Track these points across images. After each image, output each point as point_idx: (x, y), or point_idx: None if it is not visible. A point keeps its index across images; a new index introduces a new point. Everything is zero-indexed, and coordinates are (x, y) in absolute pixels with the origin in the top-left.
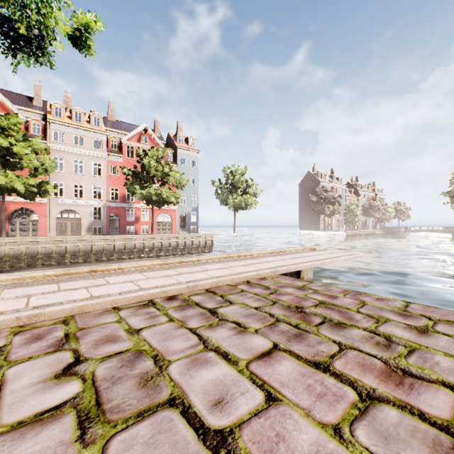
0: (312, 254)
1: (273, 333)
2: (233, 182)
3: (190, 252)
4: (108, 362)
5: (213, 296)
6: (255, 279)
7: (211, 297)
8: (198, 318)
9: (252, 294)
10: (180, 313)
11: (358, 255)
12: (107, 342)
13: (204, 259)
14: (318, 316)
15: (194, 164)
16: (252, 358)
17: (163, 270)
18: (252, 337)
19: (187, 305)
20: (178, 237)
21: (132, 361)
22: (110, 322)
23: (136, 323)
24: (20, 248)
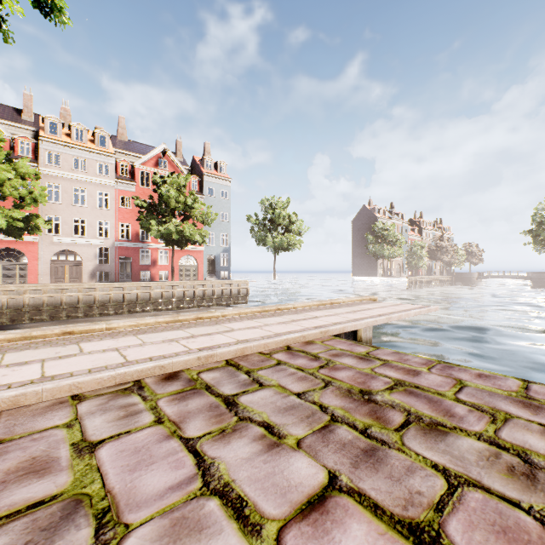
0: (373, 306)
1: (327, 449)
2: (273, 217)
3: (219, 303)
4: (2, 532)
5: (235, 372)
6: (298, 343)
7: (231, 375)
8: (205, 417)
9: (294, 369)
10: (177, 405)
11: (433, 307)
12: (27, 475)
13: (230, 314)
14: (398, 410)
15: (225, 196)
16: (289, 515)
17: (170, 331)
18: (292, 458)
19: (192, 389)
20: (204, 285)
21: (52, 529)
22: (54, 426)
23: (97, 429)
24: (0, 299)
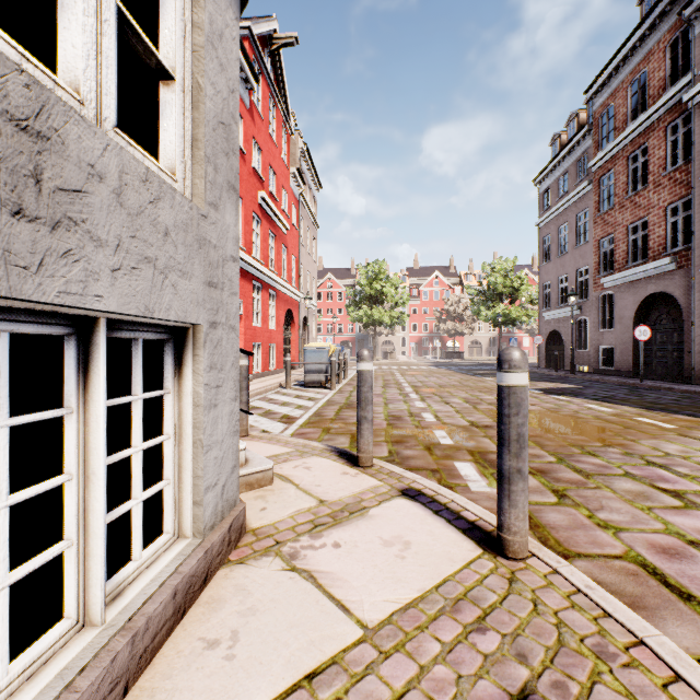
0: None
1: None
2: None
3: None
4: None
5: None
6: None
7: None
8: None
9: None
10: None
11: None
12: None
13: None
14: None
15: None
16: None
17: None
18: None
19: None
20: None
21: None
22: None
23: None
24: None
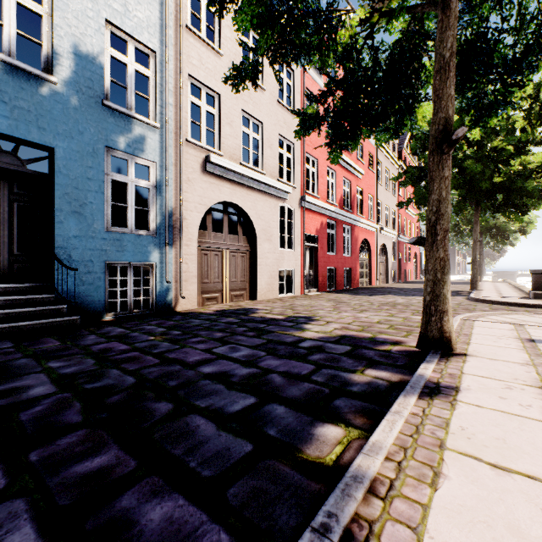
0: None
1: None
2: None
3: None
4: None
5: None
6: None
7: None
8: None
9: None
10: None
11: None
12: None
13: None
14: None
15: None
16: None
17: None
18: None
19: None
20: None
21: None
22: None
23: None
24: None
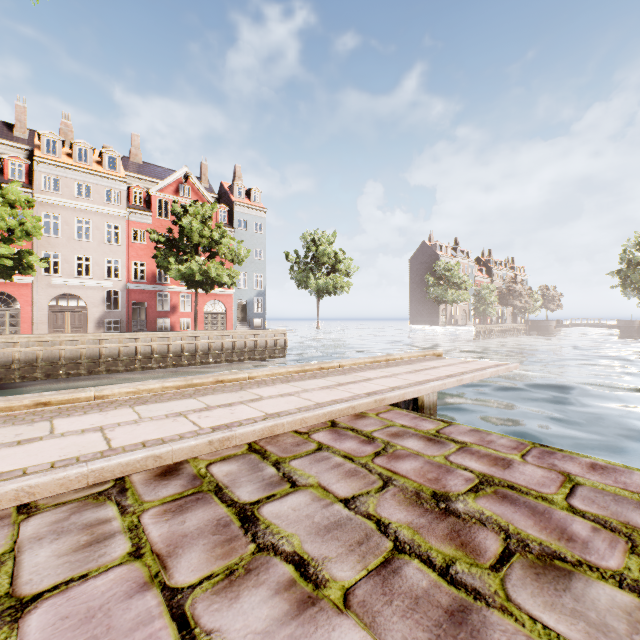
0: (438, 364)
1: (391, 609)
2: (316, 255)
3: (252, 357)
4: None
5: (259, 463)
6: (345, 416)
7: (253, 467)
8: (207, 544)
9: (340, 457)
10: (169, 523)
11: (512, 365)
12: None
13: (260, 375)
14: (491, 529)
15: (260, 229)
16: None
17: (179, 400)
18: (335, 630)
19: (196, 494)
20: (234, 336)
21: None
22: None
23: (38, 571)
24: None
